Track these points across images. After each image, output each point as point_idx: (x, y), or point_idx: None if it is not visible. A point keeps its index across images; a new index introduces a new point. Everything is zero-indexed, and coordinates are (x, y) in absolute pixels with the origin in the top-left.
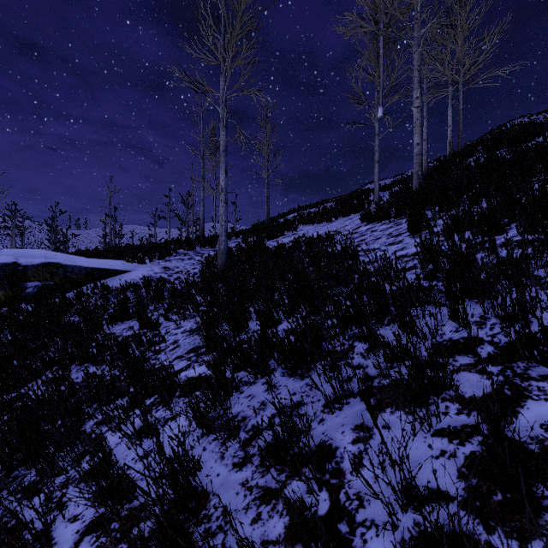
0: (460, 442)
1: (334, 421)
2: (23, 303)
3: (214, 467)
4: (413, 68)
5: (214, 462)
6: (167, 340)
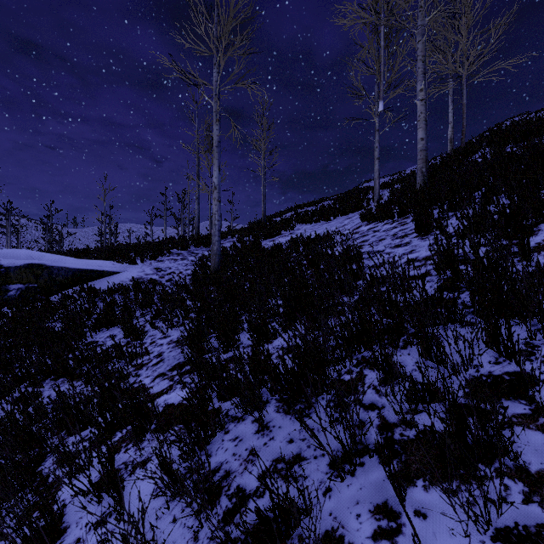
0: None
1: (345, 494)
2: (5, 307)
3: None
4: (417, 58)
5: None
6: (151, 352)
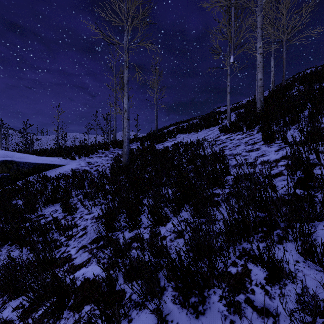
0: None
1: None
2: None
3: None
4: (257, 26)
5: None
6: (79, 225)
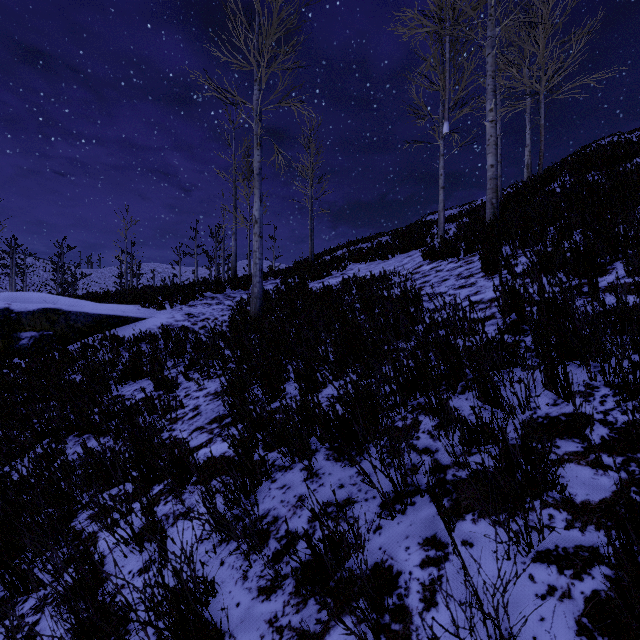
0: (575, 573)
1: (395, 530)
2: (17, 357)
3: (233, 591)
4: (487, 74)
5: (234, 584)
6: (186, 405)
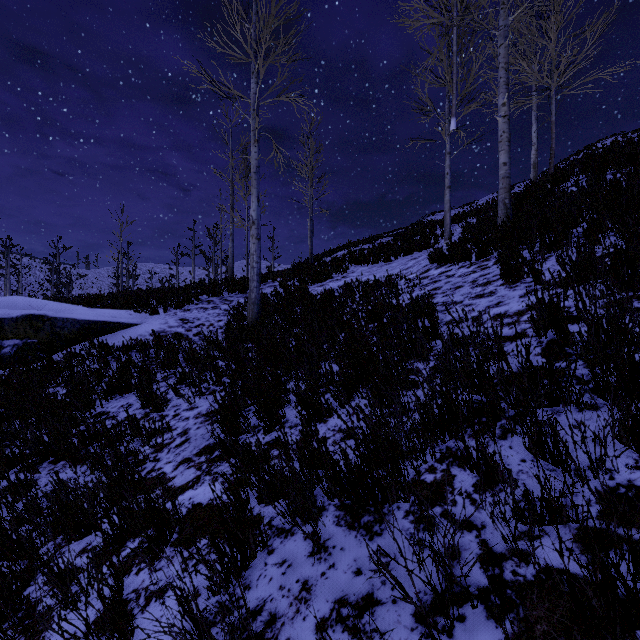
0: None
1: None
2: None
3: None
4: (499, 66)
5: None
6: (174, 428)
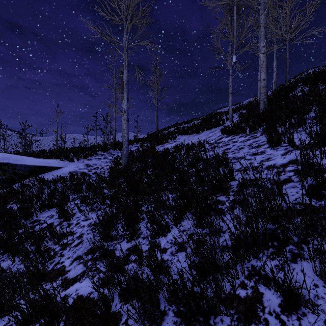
0: None
1: None
2: None
3: None
4: (261, 25)
5: None
6: (75, 232)
